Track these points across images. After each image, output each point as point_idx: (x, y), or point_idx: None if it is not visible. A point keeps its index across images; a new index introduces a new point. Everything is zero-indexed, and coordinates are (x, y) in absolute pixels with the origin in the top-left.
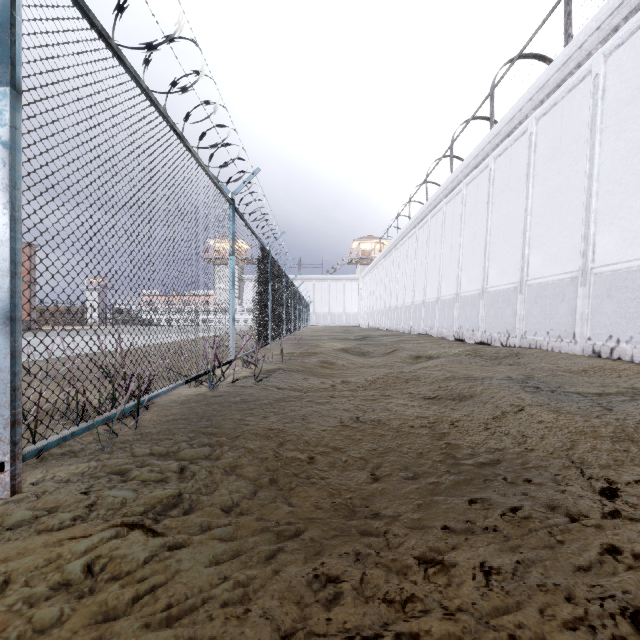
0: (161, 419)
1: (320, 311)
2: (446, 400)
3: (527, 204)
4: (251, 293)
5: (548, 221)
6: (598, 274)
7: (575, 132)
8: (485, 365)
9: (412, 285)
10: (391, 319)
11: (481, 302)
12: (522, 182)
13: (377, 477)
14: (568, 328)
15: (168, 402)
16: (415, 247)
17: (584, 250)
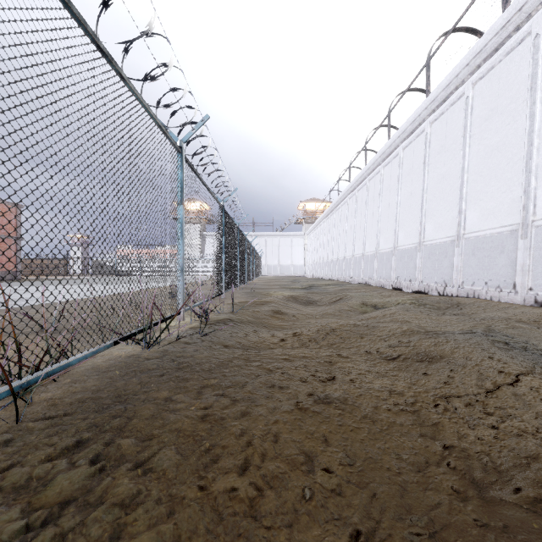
0: (64, 399)
1: (271, 263)
2: (413, 361)
3: (464, 163)
4: (211, 248)
5: (485, 178)
6: (540, 226)
7: (513, 92)
8: (431, 315)
9: (352, 240)
10: (333, 270)
11: (418, 254)
12: (458, 143)
13: (367, 540)
14: (508, 279)
15: (89, 368)
16: (355, 206)
17: (524, 204)
